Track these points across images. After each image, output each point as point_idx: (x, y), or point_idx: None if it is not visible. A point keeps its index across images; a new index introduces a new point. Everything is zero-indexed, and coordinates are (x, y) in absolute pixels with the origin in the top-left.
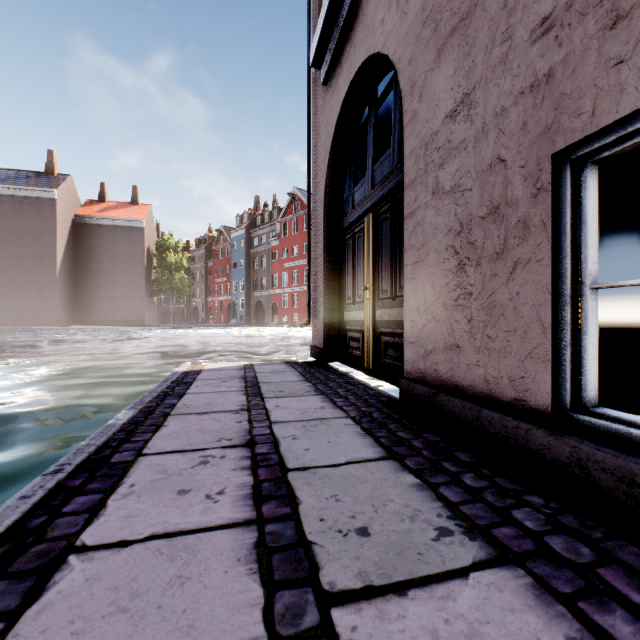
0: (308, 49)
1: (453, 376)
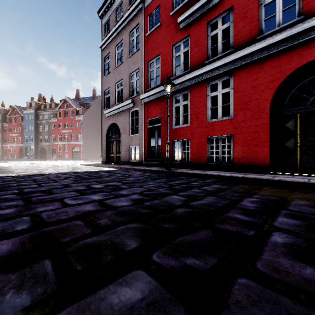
0: (102, 105)
1: (125, 160)
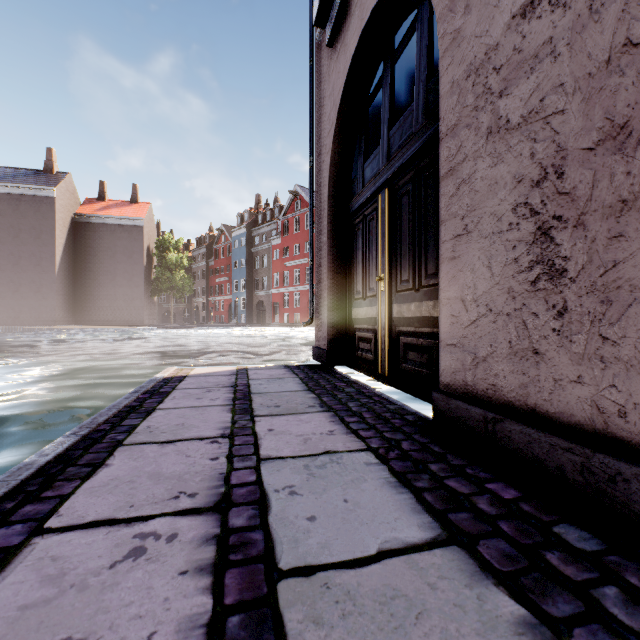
0: (310, 12)
1: (527, 395)
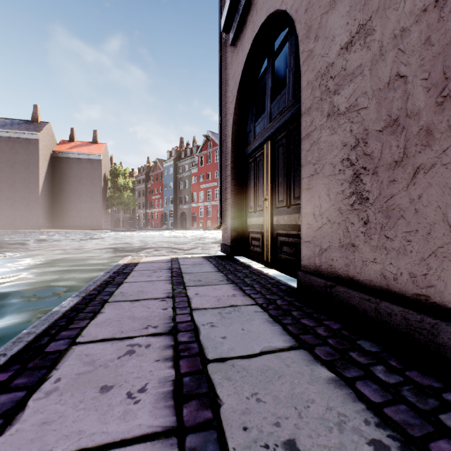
0: (219, 20)
1: (348, 271)
